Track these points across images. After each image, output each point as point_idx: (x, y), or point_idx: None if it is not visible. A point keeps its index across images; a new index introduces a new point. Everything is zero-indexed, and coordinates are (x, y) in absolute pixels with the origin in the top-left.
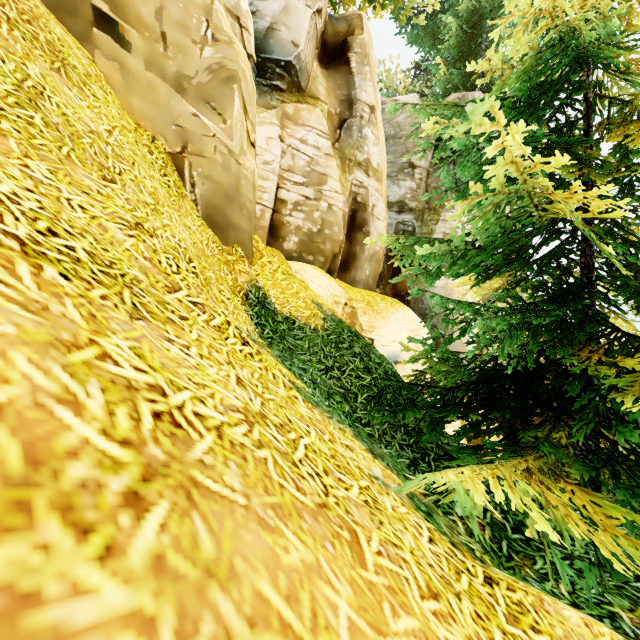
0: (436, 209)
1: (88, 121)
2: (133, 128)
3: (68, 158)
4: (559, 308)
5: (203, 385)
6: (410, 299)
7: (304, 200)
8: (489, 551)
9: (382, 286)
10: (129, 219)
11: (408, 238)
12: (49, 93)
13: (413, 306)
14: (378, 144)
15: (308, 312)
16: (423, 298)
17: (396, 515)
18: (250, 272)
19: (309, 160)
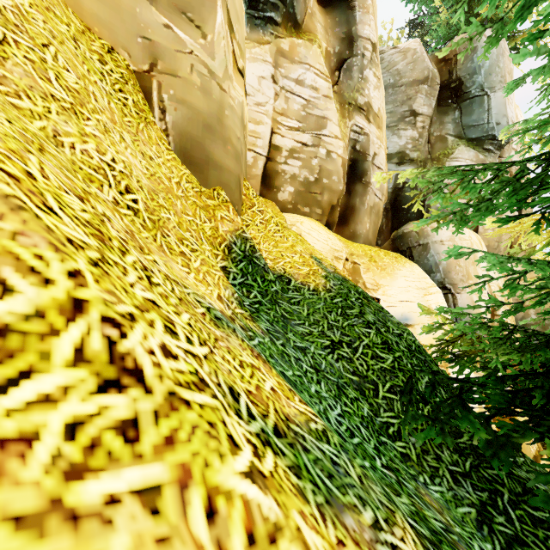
0: (440, 159)
1: None
2: (78, 28)
3: None
4: None
5: None
6: (412, 254)
7: (300, 146)
8: None
9: (380, 241)
10: None
11: (436, 173)
12: None
13: (415, 262)
14: (380, 87)
15: (306, 269)
16: (427, 253)
17: None
18: (235, 220)
19: (306, 102)
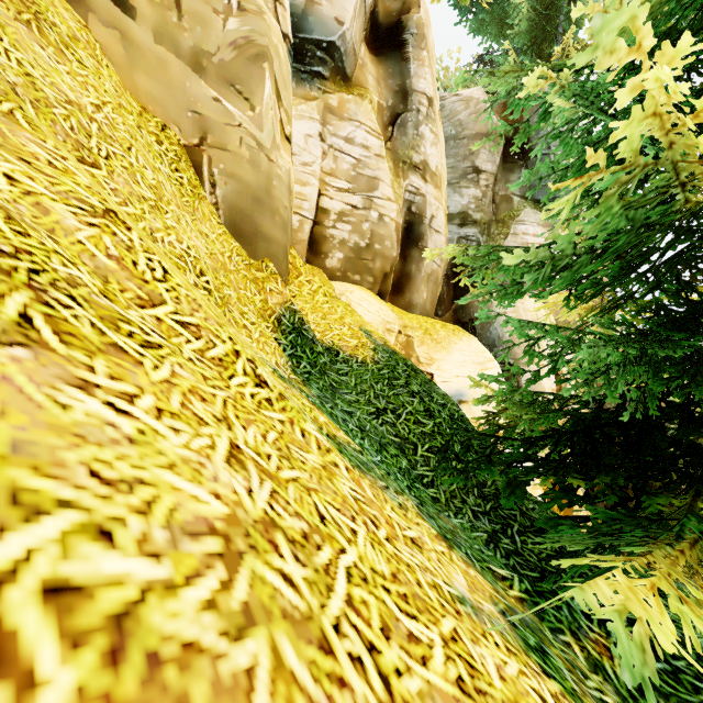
0: (505, 221)
1: (66, 89)
2: (137, 111)
3: (8, 116)
4: (690, 334)
5: (132, 482)
6: (474, 327)
7: (350, 209)
8: (626, 698)
9: (441, 312)
10: (95, 203)
11: (479, 249)
12: (7, 46)
13: (478, 335)
14: (437, 144)
15: (355, 341)
16: (490, 325)
17: (508, 692)
18: (284, 292)
19: (356, 162)
